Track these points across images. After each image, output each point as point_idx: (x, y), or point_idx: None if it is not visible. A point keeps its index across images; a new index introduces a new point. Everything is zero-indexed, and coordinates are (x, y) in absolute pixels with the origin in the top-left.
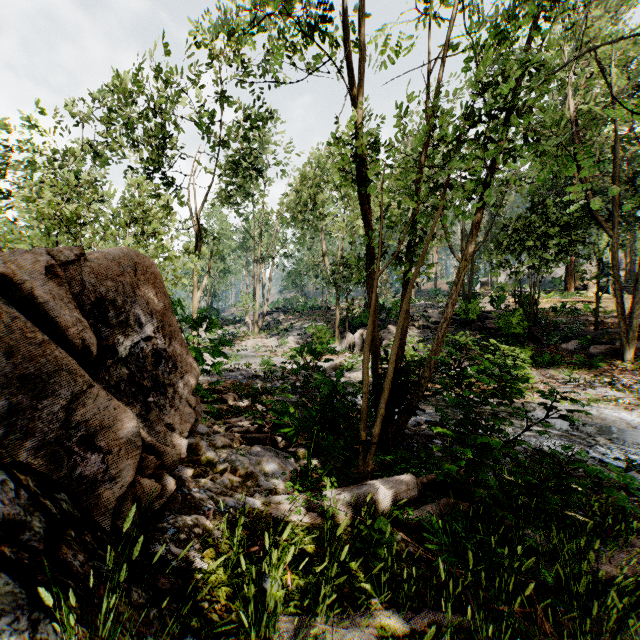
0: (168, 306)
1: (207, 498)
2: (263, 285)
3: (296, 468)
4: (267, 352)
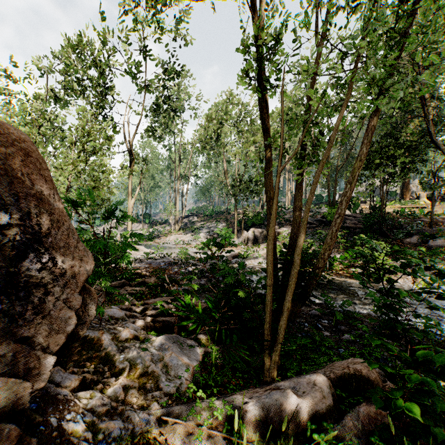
0: (49, 191)
1: (84, 427)
2: (182, 197)
3: (200, 360)
4: (184, 245)
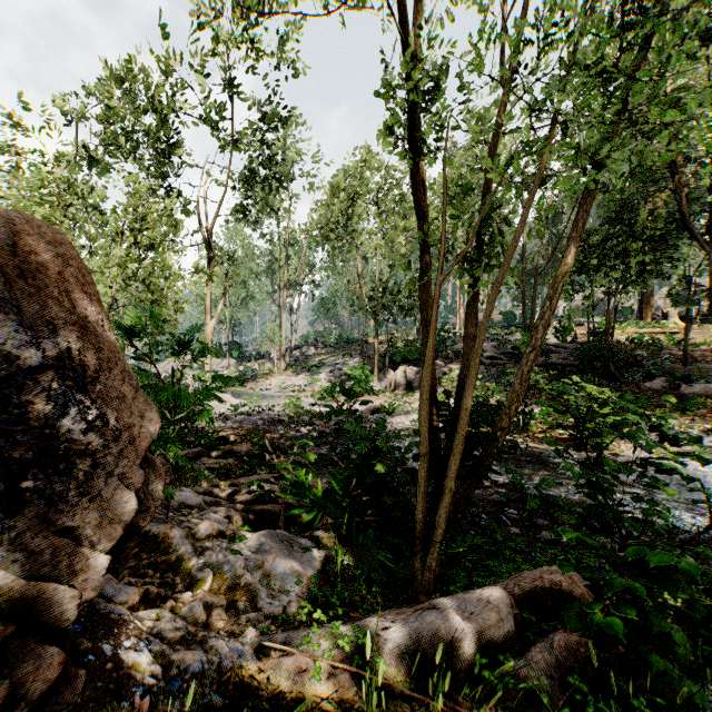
0: (96, 316)
1: (150, 659)
2: (291, 315)
3: (319, 567)
4: (294, 392)
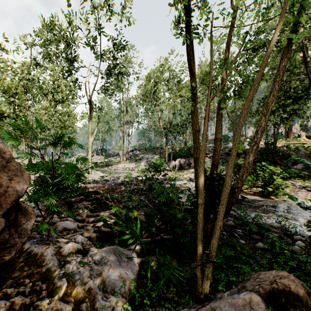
0: None
1: None
2: (128, 137)
3: (137, 271)
4: (129, 170)
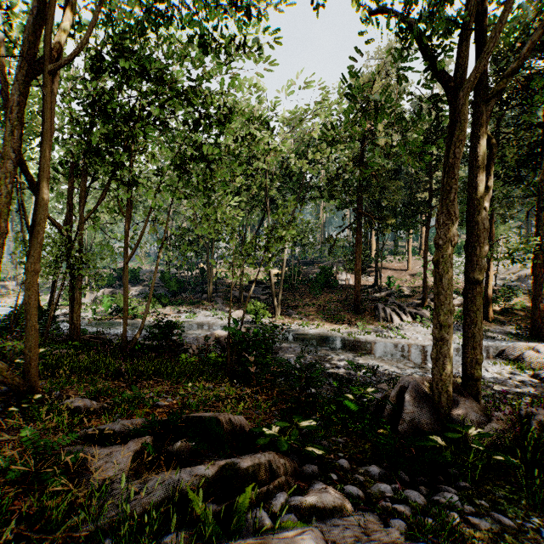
0: None
1: None
2: None
3: None
4: None
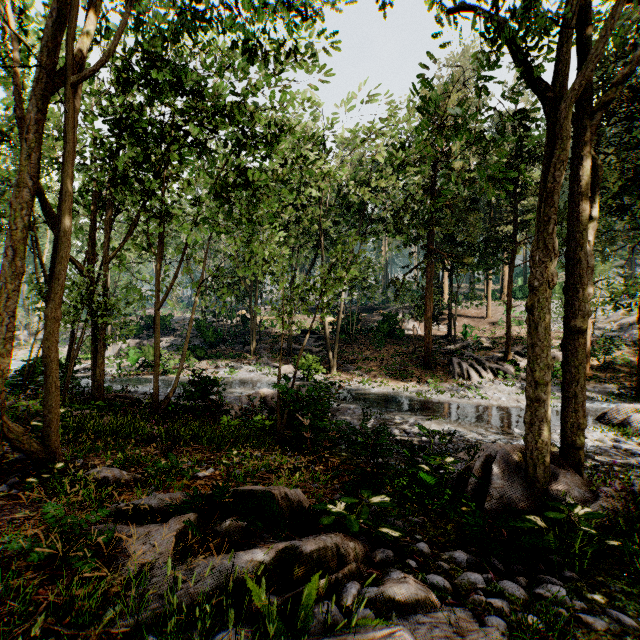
0: None
1: None
2: None
3: None
4: None
